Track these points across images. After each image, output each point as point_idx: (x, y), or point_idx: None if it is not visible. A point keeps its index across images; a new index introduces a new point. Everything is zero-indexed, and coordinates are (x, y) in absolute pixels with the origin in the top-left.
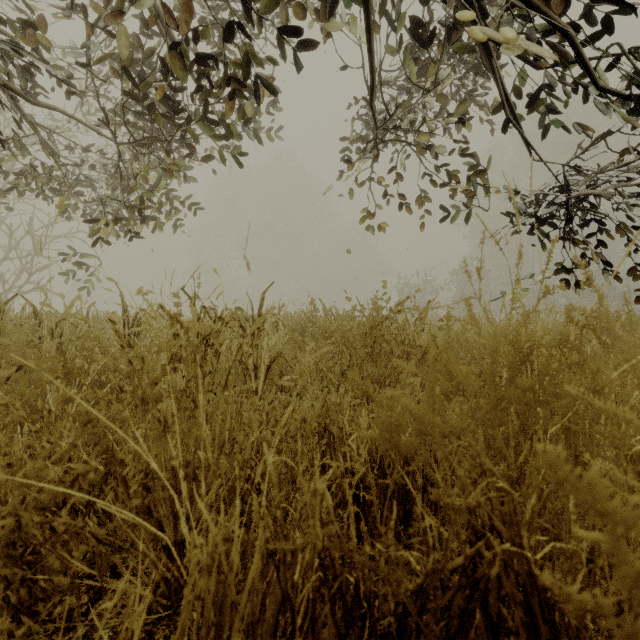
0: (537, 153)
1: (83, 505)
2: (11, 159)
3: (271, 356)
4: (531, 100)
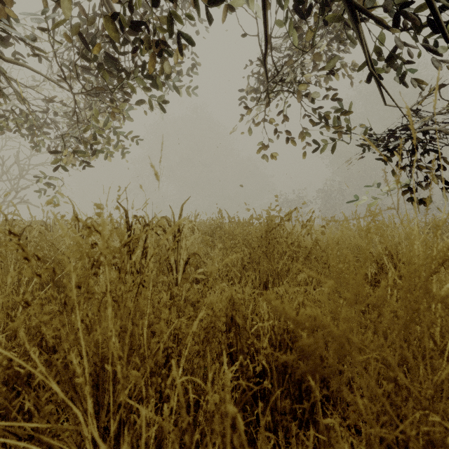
0: (392, 98)
1: (2, 407)
2: None
3: (189, 253)
4: (386, 59)
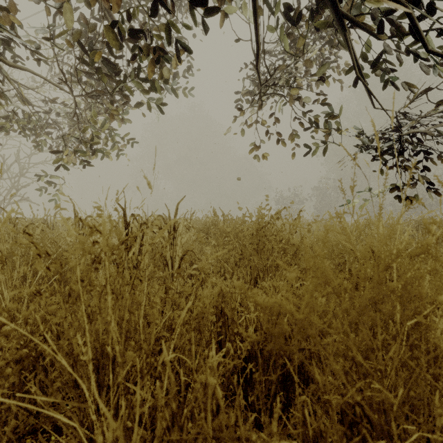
0: (378, 101)
1: (15, 385)
2: (0, 108)
3: (184, 249)
4: (373, 63)
